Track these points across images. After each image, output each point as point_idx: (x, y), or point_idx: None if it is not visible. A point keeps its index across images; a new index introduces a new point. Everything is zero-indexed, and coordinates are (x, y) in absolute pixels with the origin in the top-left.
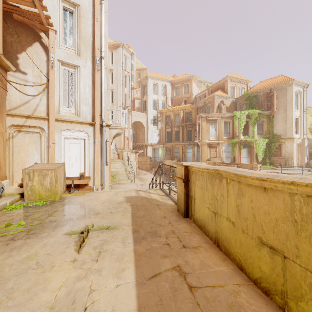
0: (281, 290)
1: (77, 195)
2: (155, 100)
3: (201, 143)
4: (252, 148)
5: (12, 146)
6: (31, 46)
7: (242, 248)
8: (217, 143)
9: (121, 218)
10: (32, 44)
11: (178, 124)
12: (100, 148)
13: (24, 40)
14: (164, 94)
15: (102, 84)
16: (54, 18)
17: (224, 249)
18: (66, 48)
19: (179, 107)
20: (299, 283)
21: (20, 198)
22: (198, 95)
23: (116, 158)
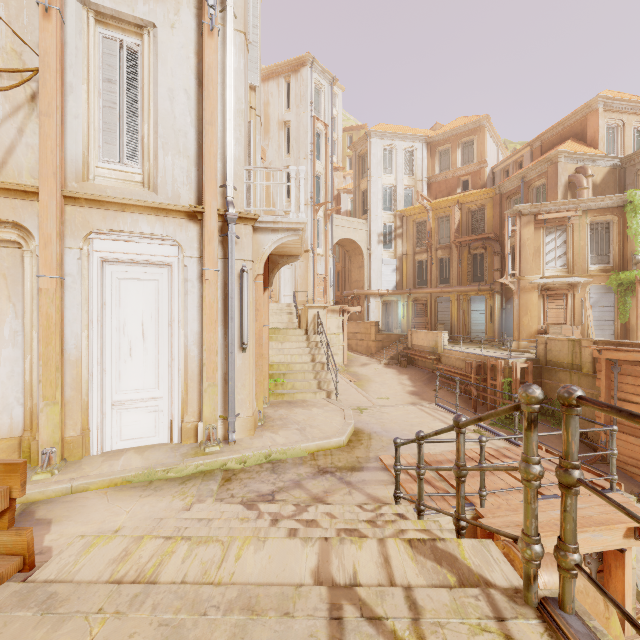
0: None
1: None
2: (389, 187)
3: (518, 284)
4: None
5: None
6: None
7: None
8: (569, 283)
9: None
10: None
11: (446, 242)
12: (220, 296)
13: None
14: (409, 171)
15: (228, 78)
16: None
17: None
18: None
19: (450, 200)
20: None
21: None
22: (501, 166)
23: (294, 326)
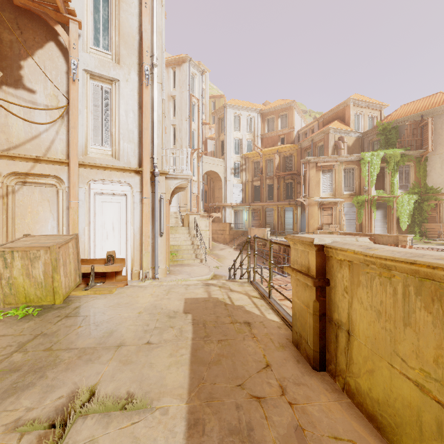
0: None
1: (98, 294)
2: (237, 139)
3: (307, 202)
4: (391, 210)
5: (13, 206)
6: (43, 48)
7: None
8: (334, 201)
9: (165, 365)
10: (44, 44)
11: (271, 174)
12: (150, 210)
13: (31, 38)
14: (250, 130)
15: (154, 107)
16: (79, 3)
17: None
18: (98, 52)
19: (273, 150)
20: None
21: None
22: (302, 131)
23: (179, 225)
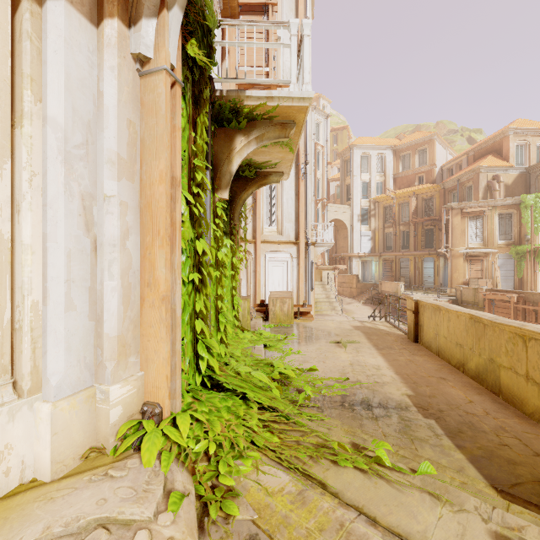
0: (462, 363)
1: (305, 322)
2: (365, 182)
3: (450, 253)
4: None
5: None
6: None
7: (449, 351)
8: (484, 252)
9: (359, 339)
10: None
11: (406, 220)
12: (304, 271)
13: None
14: (380, 170)
15: (307, 194)
16: None
17: (441, 356)
18: None
19: (409, 192)
20: (467, 356)
21: (263, 320)
22: (447, 166)
23: None
